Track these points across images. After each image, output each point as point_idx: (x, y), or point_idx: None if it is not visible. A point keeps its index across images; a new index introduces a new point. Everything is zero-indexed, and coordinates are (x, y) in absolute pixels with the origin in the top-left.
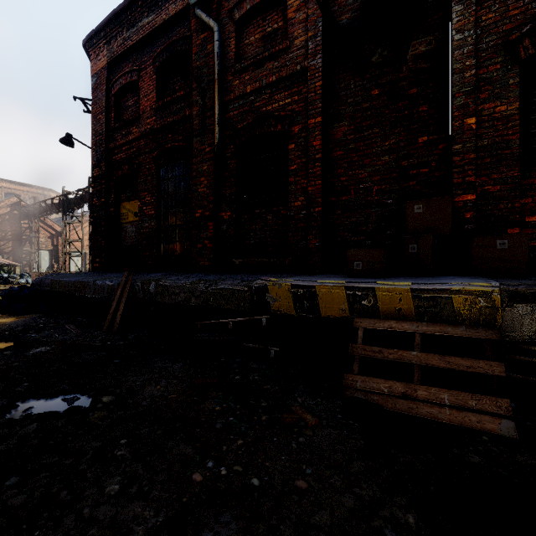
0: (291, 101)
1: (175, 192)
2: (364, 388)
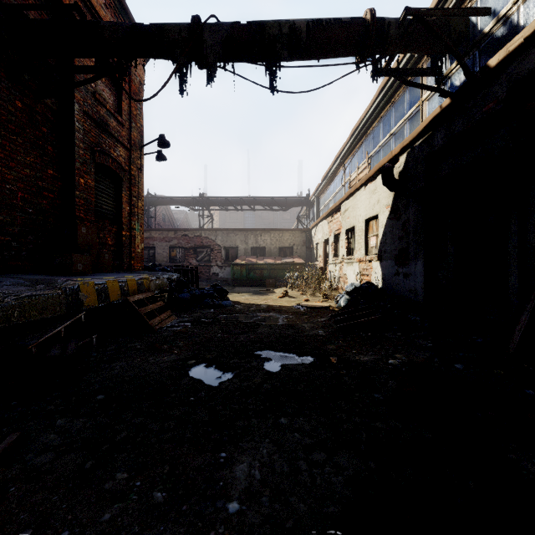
0: None
1: None
2: (156, 324)
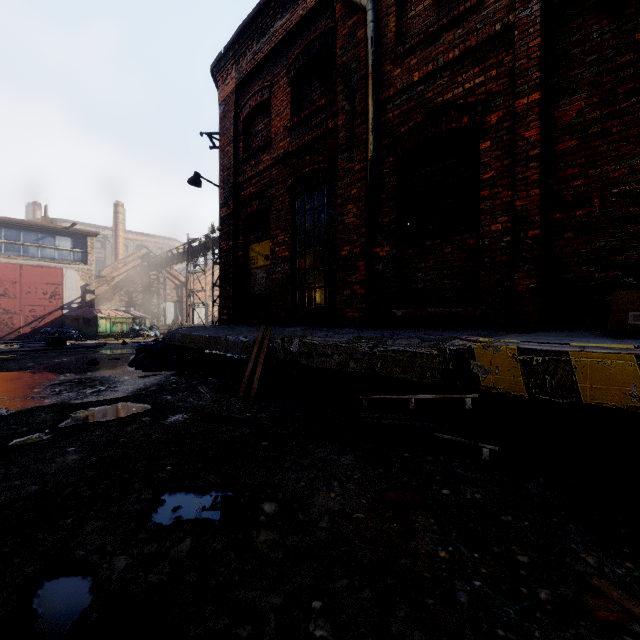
0: (484, 80)
1: (313, 226)
2: None
